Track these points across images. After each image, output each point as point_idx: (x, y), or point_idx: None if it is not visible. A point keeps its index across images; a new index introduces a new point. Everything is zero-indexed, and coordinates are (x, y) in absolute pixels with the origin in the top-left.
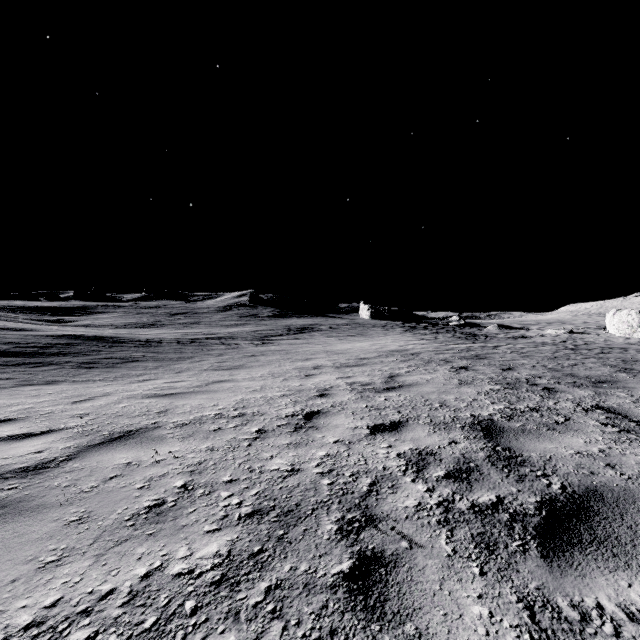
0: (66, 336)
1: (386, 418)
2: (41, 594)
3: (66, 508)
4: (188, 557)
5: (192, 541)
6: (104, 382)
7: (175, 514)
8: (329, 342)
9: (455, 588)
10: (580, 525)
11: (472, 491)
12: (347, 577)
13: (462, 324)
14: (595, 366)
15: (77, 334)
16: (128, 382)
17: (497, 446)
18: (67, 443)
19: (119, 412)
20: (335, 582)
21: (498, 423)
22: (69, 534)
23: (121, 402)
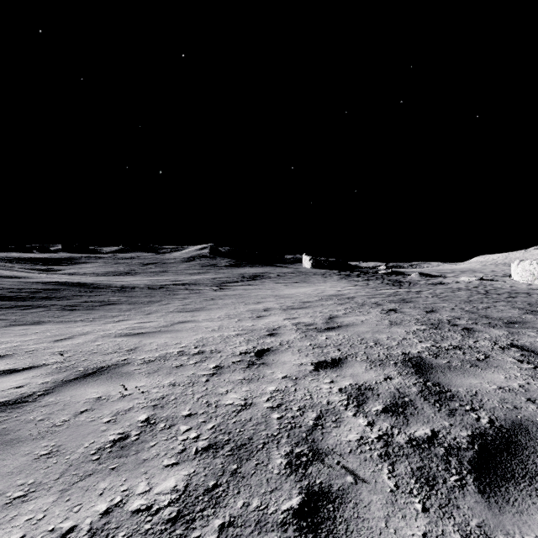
0: (53, 283)
1: (328, 355)
2: (4, 532)
3: (38, 442)
4: (147, 492)
5: (151, 476)
6: (84, 322)
7: (137, 448)
8: (277, 288)
9: (400, 526)
10: (511, 459)
11: (408, 425)
12: (297, 514)
13: (389, 272)
14: (505, 309)
15: (63, 281)
16: (104, 322)
17: (427, 381)
18: (46, 378)
19: (94, 350)
20: (285, 519)
21: (426, 360)
22: (38, 468)
23: (97, 340)
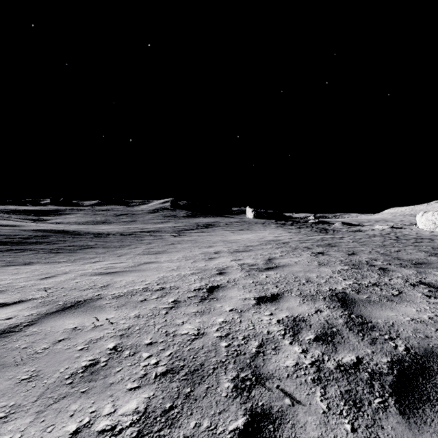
0: (42, 230)
1: (267, 291)
2: None
3: (20, 367)
4: (112, 414)
5: (116, 398)
6: (66, 263)
7: (105, 373)
8: (225, 234)
9: None
10: (426, 383)
11: (337, 352)
12: (242, 434)
13: (317, 222)
14: (413, 252)
15: (50, 229)
16: (83, 263)
17: (351, 314)
18: (31, 311)
19: (73, 286)
20: None
21: (350, 295)
22: (19, 391)
23: (76, 278)
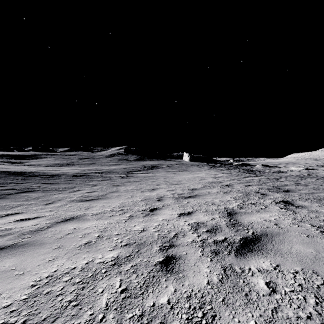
0: None
1: None
2: None
3: None
4: None
5: None
6: None
7: None
8: (168, 175)
9: None
10: None
11: None
12: None
13: (240, 164)
14: None
15: (9, 170)
16: None
17: None
18: None
19: None
20: None
21: None
22: None
23: None
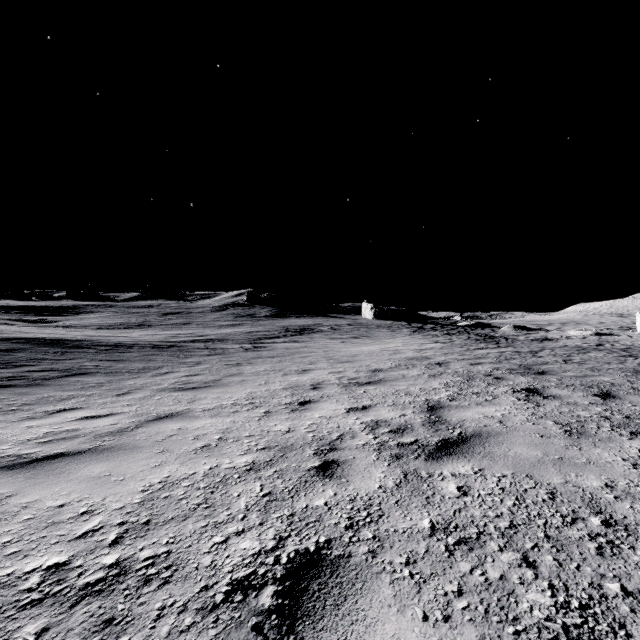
0: (16, 340)
1: (519, 613)
2: None
3: None
4: None
5: None
6: None
7: None
8: (331, 346)
9: None
10: None
11: None
12: None
13: (472, 324)
14: None
15: (34, 337)
16: (26, 416)
17: None
18: None
19: None
20: None
21: None
22: None
23: None
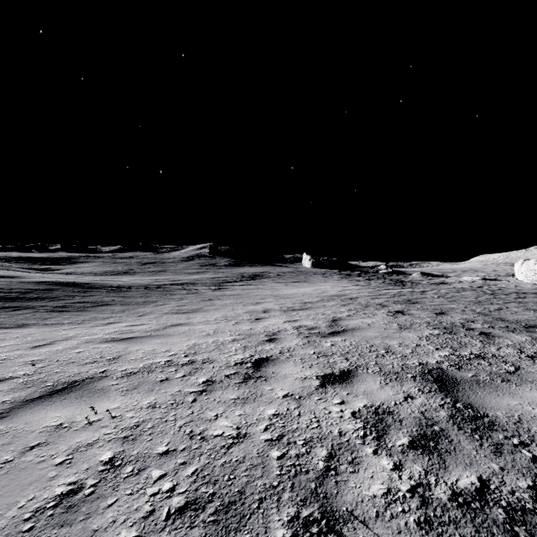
0: (47, 282)
1: (335, 366)
2: None
3: None
4: None
5: None
6: (71, 325)
7: (89, 509)
8: (277, 287)
9: None
10: None
11: (447, 469)
12: None
13: (390, 272)
14: (519, 310)
15: (57, 281)
16: (93, 325)
17: (457, 402)
18: (5, 397)
19: (72, 358)
20: None
21: (449, 373)
22: None
23: (78, 347)
